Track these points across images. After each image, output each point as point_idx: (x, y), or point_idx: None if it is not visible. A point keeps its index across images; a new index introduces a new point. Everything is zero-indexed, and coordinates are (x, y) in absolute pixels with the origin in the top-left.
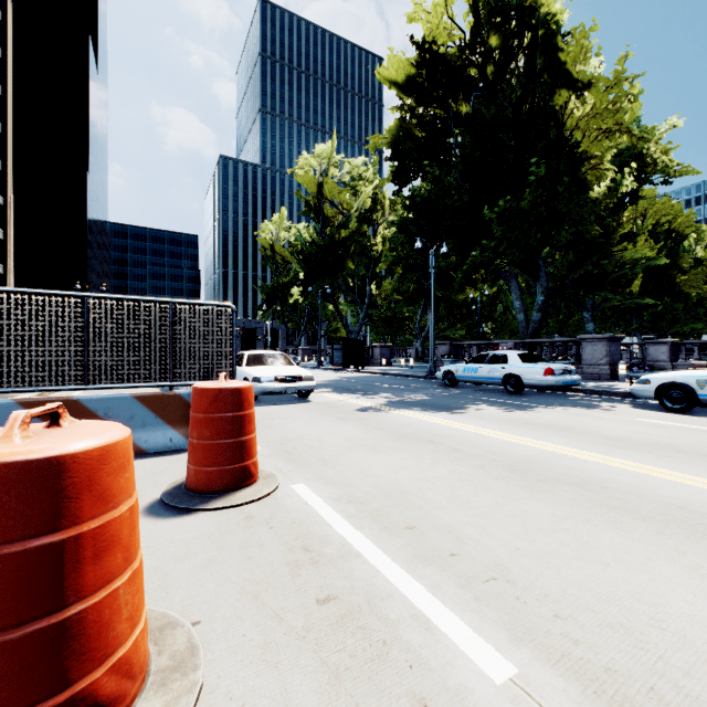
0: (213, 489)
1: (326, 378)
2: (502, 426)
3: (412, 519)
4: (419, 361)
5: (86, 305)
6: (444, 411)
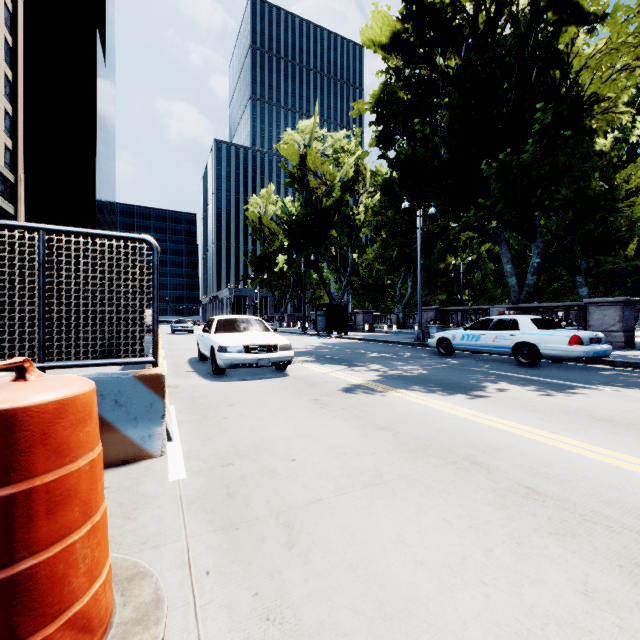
0: None
1: (309, 344)
2: (564, 426)
3: None
4: (400, 327)
5: None
6: (459, 393)
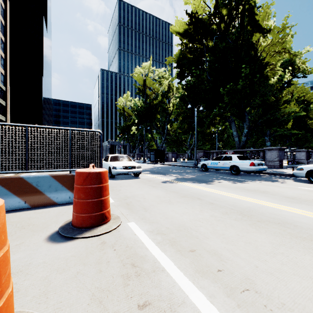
0: (85, 226)
1: (147, 167)
2: (232, 191)
3: (193, 245)
4: (189, 160)
5: (27, 130)
6: (203, 183)
